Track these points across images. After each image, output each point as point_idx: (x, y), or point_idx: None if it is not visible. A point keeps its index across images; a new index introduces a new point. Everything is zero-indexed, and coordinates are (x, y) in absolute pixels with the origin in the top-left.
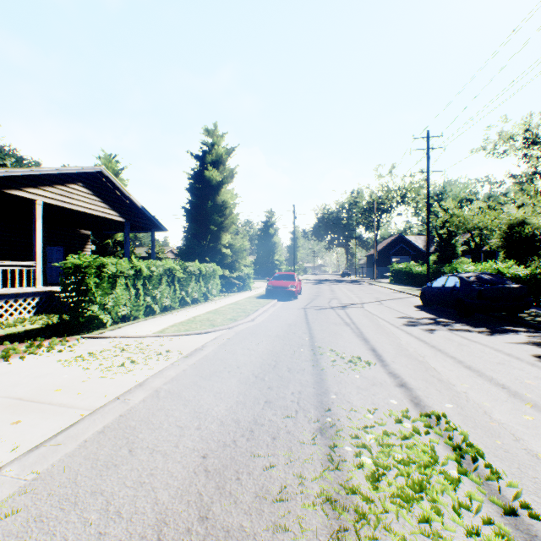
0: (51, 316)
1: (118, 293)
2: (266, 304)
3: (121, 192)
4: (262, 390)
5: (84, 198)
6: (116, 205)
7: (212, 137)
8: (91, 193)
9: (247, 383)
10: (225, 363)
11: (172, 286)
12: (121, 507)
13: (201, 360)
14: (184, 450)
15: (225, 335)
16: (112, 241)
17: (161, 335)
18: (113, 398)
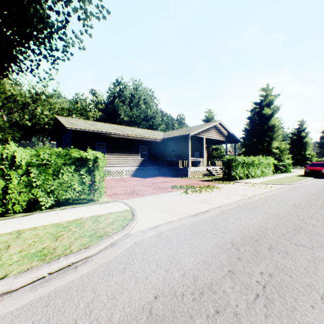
0: (209, 176)
1: (239, 169)
2: (306, 178)
3: (224, 128)
4: (316, 196)
5: (214, 133)
6: (222, 134)
7: (265, 91)
8: (216, 131)
9: (309, 194)
10: (296, 191)
11: (253, 167)
12: (288, 200)
13: (286, 189)
14: (296, 198)
15: (289, 186)
16: (211, 148)
17: (261, 183)
18: (266, 191)
